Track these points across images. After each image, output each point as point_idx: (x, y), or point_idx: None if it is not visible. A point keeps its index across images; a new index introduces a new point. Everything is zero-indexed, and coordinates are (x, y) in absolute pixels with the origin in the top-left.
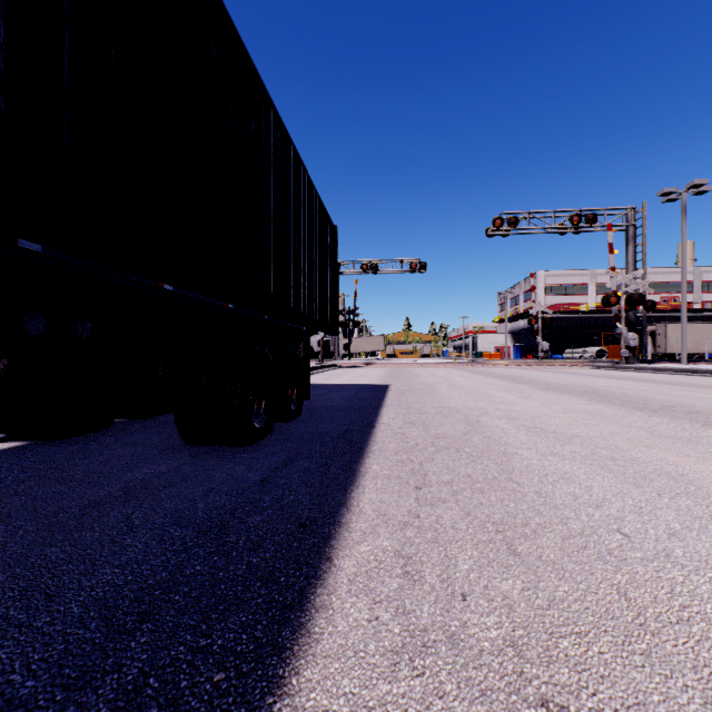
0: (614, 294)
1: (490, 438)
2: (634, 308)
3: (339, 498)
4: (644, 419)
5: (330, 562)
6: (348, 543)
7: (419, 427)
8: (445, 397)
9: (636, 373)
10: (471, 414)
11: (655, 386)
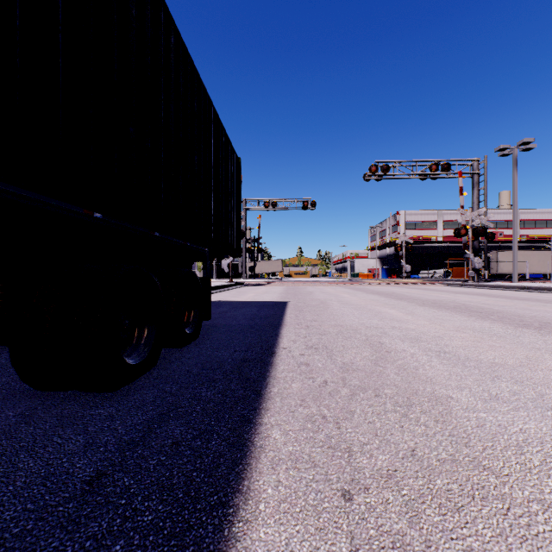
0: (464, 227)
1: (405, 370)
2: (478, 238)
3: (209, 546)
4: (541, 339)
5: None
6: None
7: (323, 354)
8: (339, 314)
9: (483, 289)
10: (370, 334)
11: (511, 301)
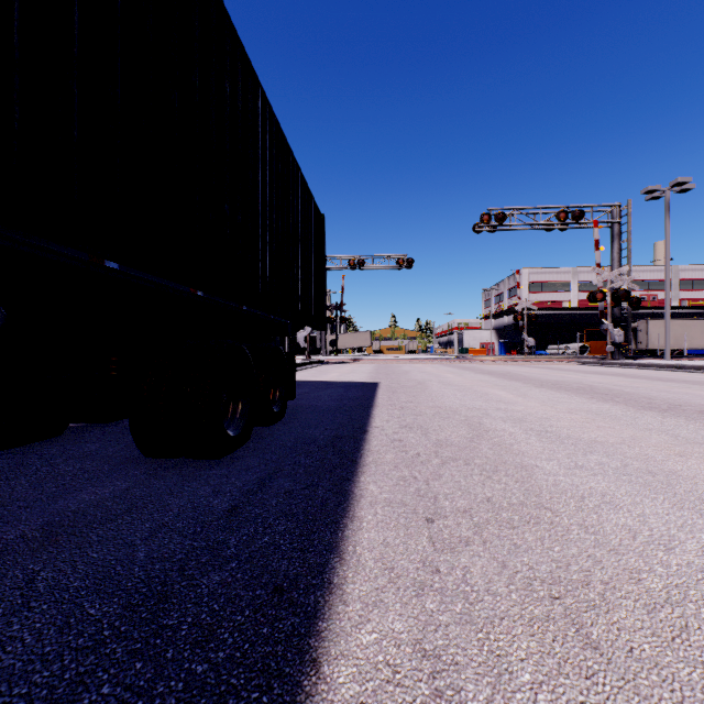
0: (600, 290)
1: (500, 446)
2: (619, 305)
3: (329, 540)
4: (659, 421)
5: (317, 670)
6: (344, 626)
7: (418, 432)
8: (439, 396)
9: (623, 369)
10: (471, 415)
11: (650, 383)
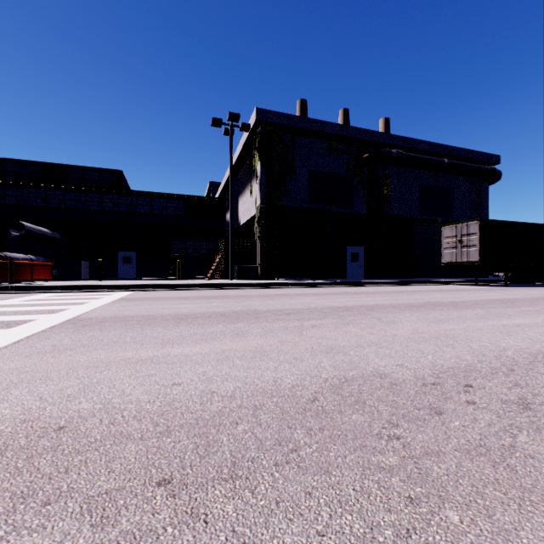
0: None
1: None
2: None
3: None
4: None
5: None
6: None
7: None
8: None
9: None
10: None
11: None
